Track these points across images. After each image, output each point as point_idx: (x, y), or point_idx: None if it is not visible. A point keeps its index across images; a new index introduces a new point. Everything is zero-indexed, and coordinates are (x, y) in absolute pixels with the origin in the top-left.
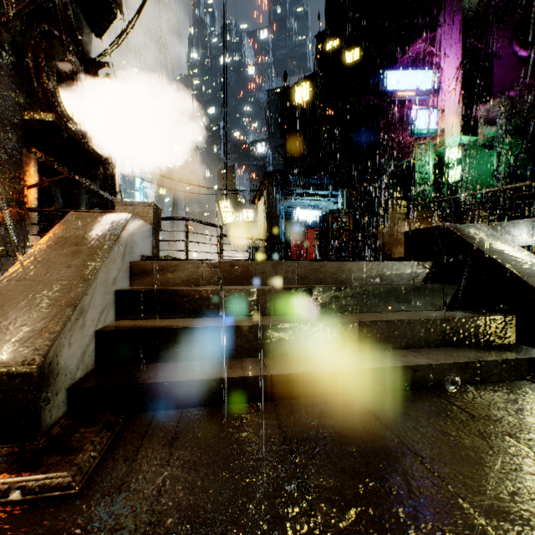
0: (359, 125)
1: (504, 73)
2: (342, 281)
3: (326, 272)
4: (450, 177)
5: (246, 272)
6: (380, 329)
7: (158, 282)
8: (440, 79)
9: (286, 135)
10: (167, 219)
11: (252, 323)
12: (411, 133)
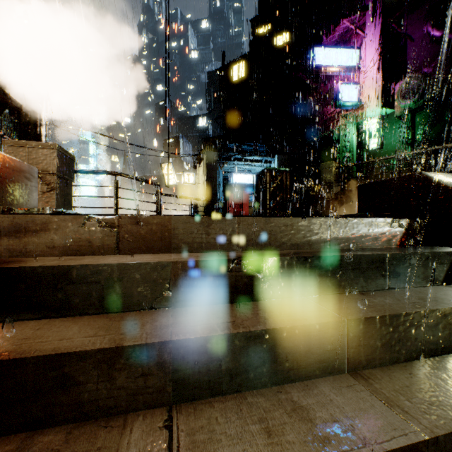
0: (289, 101)
1: (417, 54)
2: (299, 244)
3: (278, 233)
4: (371, 145)
5: (161, 232)
6: (380, 331)
7: (9, 251)
8: (361, 58)
9: (224, 108)
10: (94, 173)
11: (152, 337)
12: (336, 105)
